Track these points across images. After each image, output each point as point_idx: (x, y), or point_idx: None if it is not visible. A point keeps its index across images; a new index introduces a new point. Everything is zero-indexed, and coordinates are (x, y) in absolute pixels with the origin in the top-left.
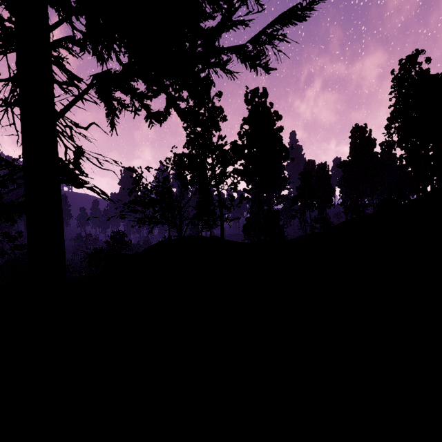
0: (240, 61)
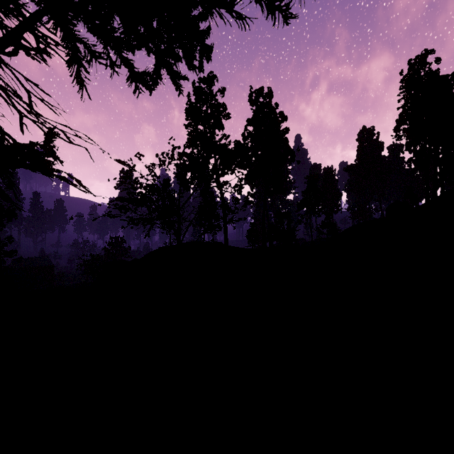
0: None
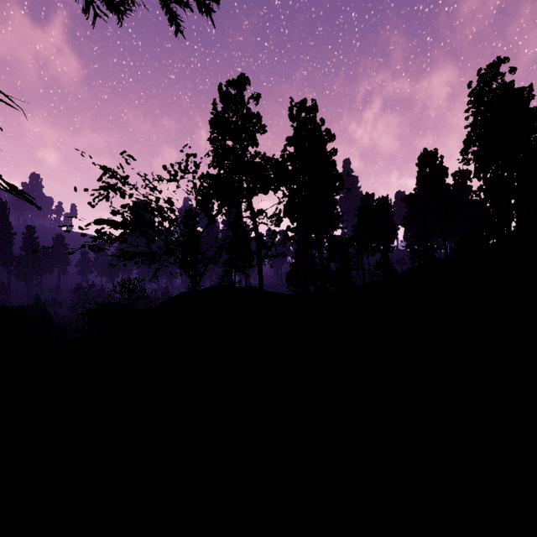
0: None
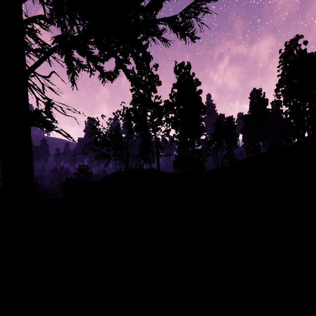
0: (173, 31)
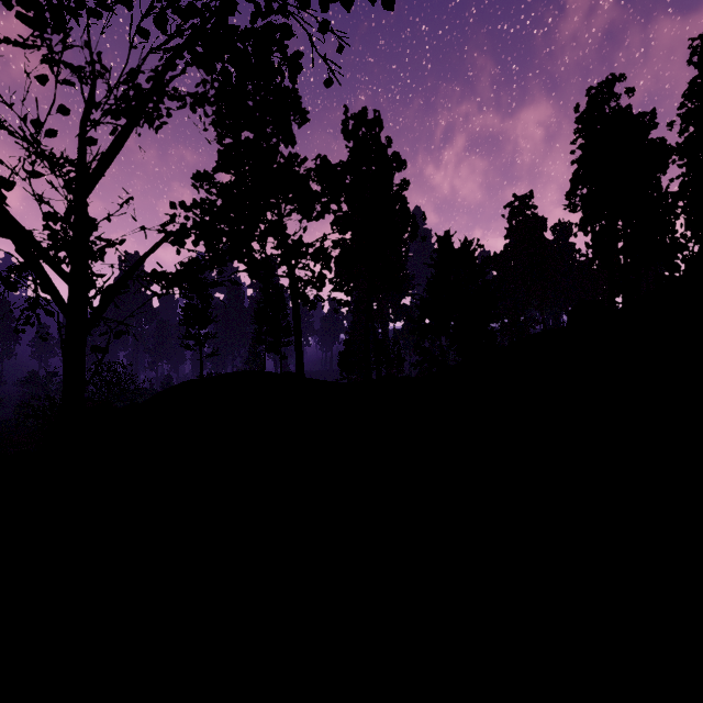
0: None
